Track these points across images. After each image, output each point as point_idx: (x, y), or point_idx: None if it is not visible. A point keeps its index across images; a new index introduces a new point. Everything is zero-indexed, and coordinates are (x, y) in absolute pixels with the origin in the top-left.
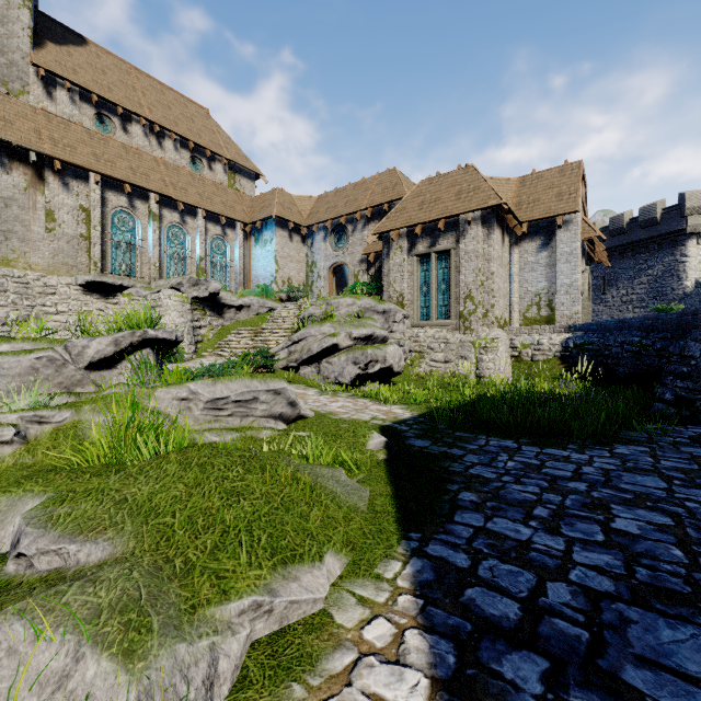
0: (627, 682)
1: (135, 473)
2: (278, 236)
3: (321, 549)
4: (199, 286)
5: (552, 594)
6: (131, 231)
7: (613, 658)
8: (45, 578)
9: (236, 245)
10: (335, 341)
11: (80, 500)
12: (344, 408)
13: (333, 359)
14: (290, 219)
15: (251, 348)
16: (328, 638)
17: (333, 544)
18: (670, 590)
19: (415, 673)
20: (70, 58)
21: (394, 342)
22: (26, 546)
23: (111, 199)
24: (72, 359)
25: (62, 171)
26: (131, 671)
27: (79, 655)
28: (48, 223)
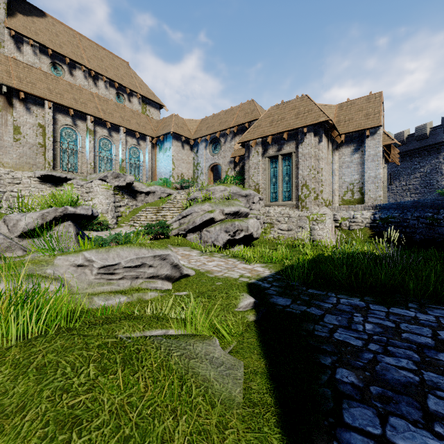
0: None
1: None
2: (174, 145)
3: None
4: (119, 178)
5: None
6: (74, 141)
7: None
8: None
9: (146, 152)
10: (212, 215)
11: None
12: (218, 266)
13: (210, 229)
14: (182, 134)
15: (154, 221)
16: None
17: None
18: None
19: None
20: (33, 25)
21: (253, 216)
22: None
23: (60, 120)
24: (9, 230)
25: (26, 99)
26: None
27: None
28: (16, 135)
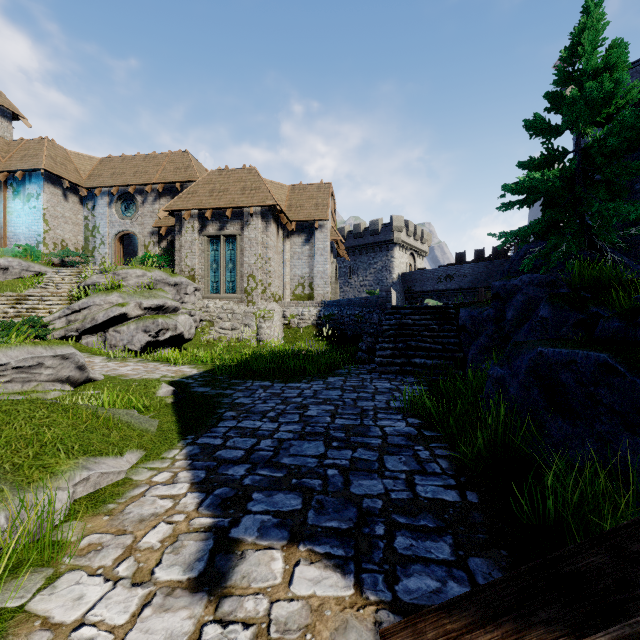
0: (281, 462)
1: None
2: (48, 192)
3: (121, 450)
4: None
5: (263, 444)
6: None
7: (280, 457)
8: None
9: None
10: (124, 310)
11: None
12: (135, 370)
13: (122, 328)
14: (65, 177)
15: (12, 317)
16: (129, 486)
17: (130, 448)
18: (317, 432)
19: (183, 484)
20: None
21: (186, 312)
22: None
23: None
24: None
25: None
26: None
27: None
28: None
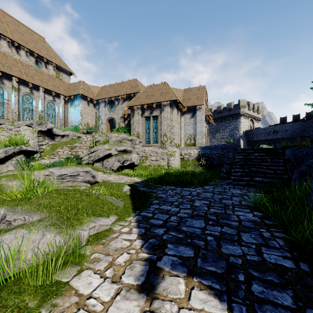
0: (182, 229)
1: (41, 197)
2: (82, 103)
3: (108, 215)
4: (42, 125)
5: (172, 218)
6: (1, 95)
7: (181, 226)
8: (18, 226)
9: (60, 106)
10: (110, 152)
11: (24, 204)
12: (114, 178)
13: (109, 160)
14: (88, 96)
15: (69, 155)
16: (111, 232)
17: (112, 214)
18: (200, 215)
19: (134, 234)
20: None
21: (135, 152)
22: (9, 218)
23: None
24: None
25: None
26: (61, 235)
27: (44, 234)
28: None
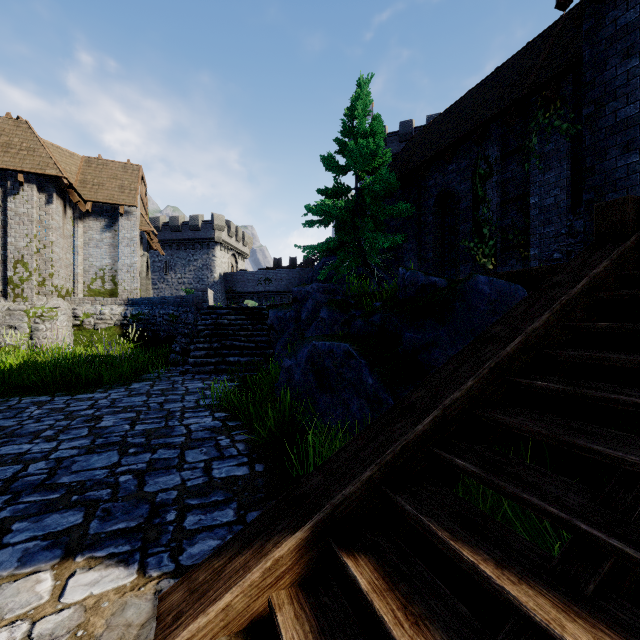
0: (59, 483)
1: None
2: None
3: None
4: None
5: (32, 468)
6: None
7: (57, 478)
8: None
9: None
10: None
11: None
12: None
13: None
14: None
15: None
16: None
17: None
18: (111, 443)
19: None
20: None
21: None
22: None
23: None
24: None
25: None
26: None
27: None
28: None
